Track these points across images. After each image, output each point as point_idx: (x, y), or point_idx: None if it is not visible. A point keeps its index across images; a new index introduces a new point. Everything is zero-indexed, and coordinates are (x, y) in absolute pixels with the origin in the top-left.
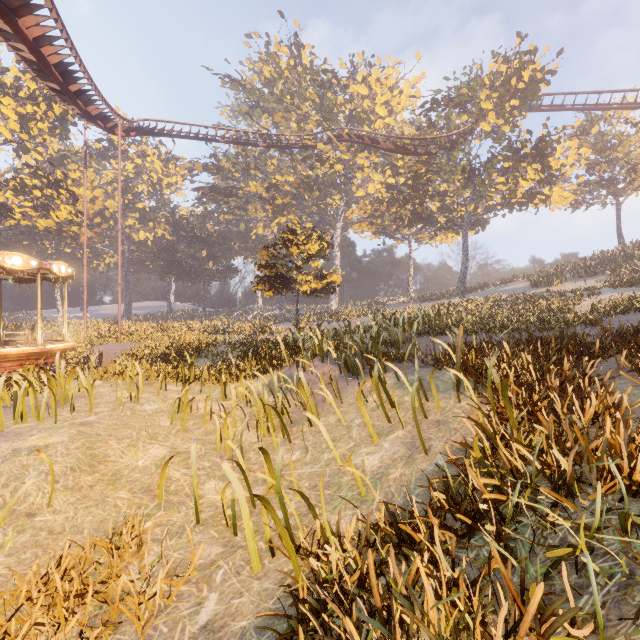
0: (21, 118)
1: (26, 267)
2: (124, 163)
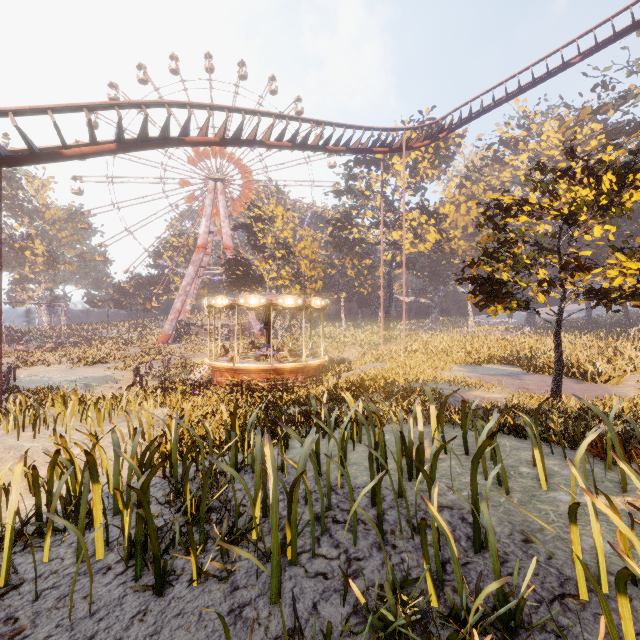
0: (410, 167)
1: (259, 304)
2: (518, 156)
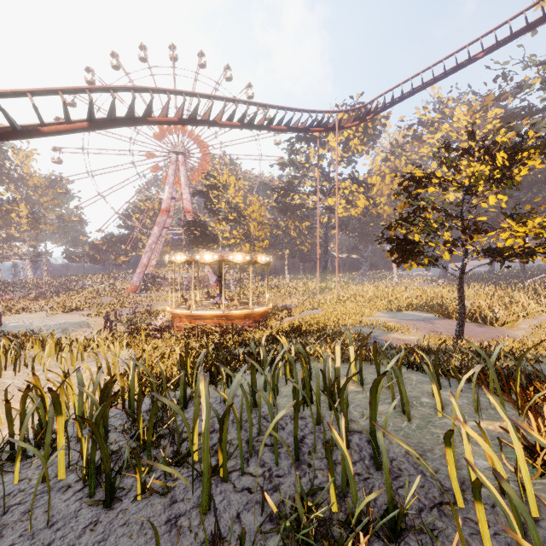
0: (343, 143)
1: (212, 260)
2: (433, 135)
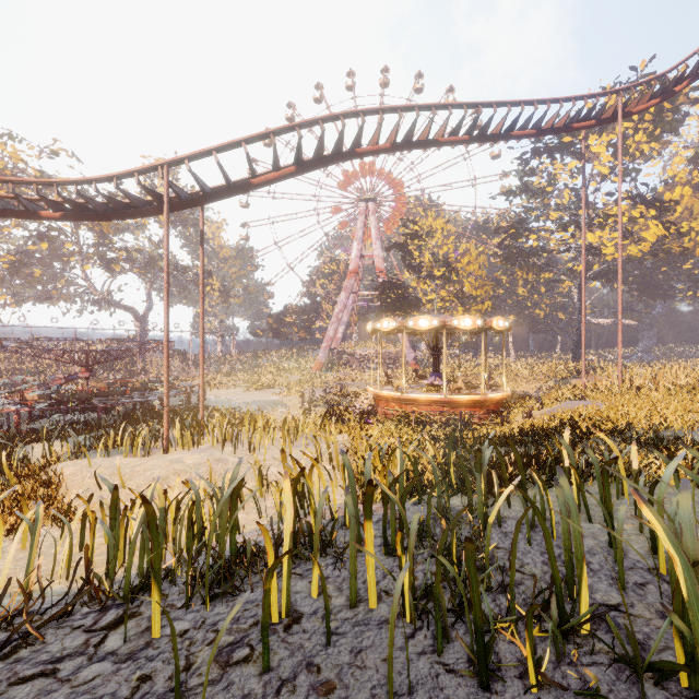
0: (613, 145)
1: (430, 327)
2: None
